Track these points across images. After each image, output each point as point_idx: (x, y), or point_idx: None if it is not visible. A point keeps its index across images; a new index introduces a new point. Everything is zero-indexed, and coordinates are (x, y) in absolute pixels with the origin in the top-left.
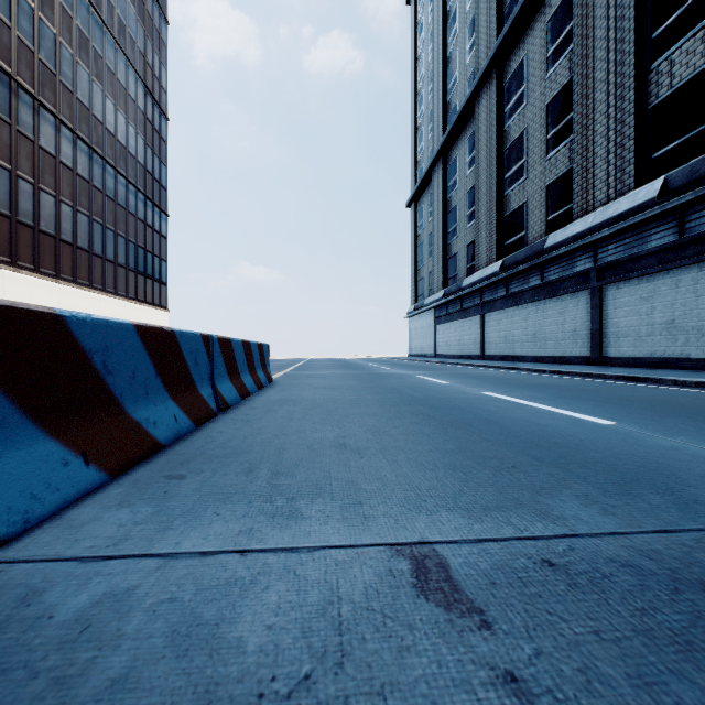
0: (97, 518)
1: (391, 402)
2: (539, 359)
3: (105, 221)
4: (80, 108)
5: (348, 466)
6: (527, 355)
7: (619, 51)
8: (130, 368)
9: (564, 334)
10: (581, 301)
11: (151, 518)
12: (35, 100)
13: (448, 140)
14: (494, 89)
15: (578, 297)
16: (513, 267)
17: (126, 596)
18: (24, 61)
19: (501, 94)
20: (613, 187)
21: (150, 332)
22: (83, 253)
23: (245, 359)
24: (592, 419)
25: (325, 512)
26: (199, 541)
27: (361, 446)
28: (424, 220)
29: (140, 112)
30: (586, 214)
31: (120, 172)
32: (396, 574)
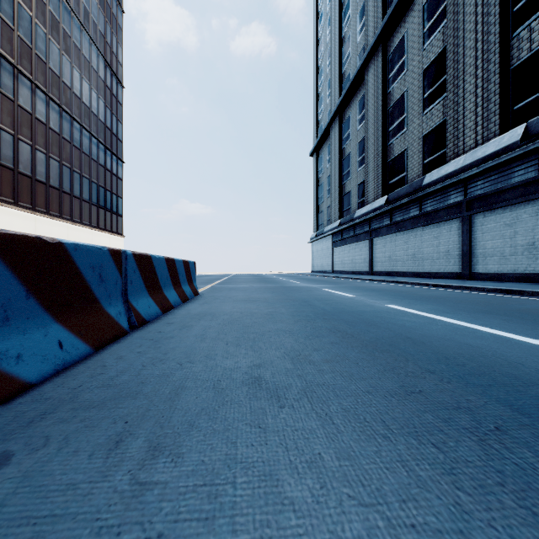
0: None
1: (305, 316)
2: (417, 275)
3: (72, 166)
4: (52, 76)
5: (263, 428)
6: (407, 271)
7: (486, 22)
8: None
9: (439, 254)
10: (453, 227)
11: None
12: (15, 68)
13: (343, 102)
14: (380, 60)
15: (451, 225)
16: (396, 201)
17: None
18: (6, 36)
19: (386, 64)
20: (480, 134)
21: (14, 241)
22: (54, 191)
23: (168, 275)
24: (519, 337)
25: None
26: None
27: (280, 383)
28: (324, 166)
29: (101, 81)
30: (457, 157)
31: (85, 127)
32: None
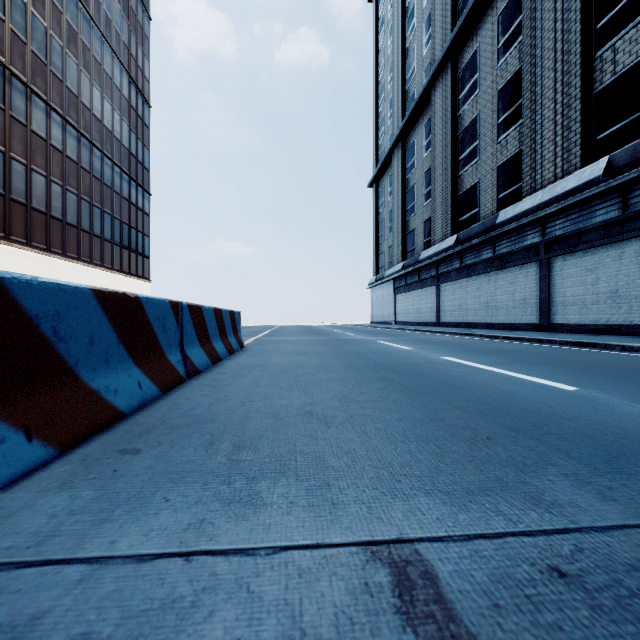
0: (29, 505)
1: (357, 367)
2: (491, 326)
3: (92, 200)
4: (69, 95)
5: (315, 438)
6: (479, 322)
7: (566, 41)
8: (87, 334)
9: (514, 303)
10: (530, 272)
11: (90, 505)
12: (27, 88)
13: (407, 125)
14: (449, 78)
15: (528, 269)
16: (467, 241)
17: (27, 629)
18: (17, 51)
19: (456, 82)
20: (560, 167)
21: (111, 297)
22: (72, 229)
23: (216, 326)
24: (555, 384)
25: (288, 497)
26: (139, 539)
27: (328, 414)
28: (385, 199)
29: (125, 100)
30: (535, 192)
31: (106, 154)
32: (373, 590)
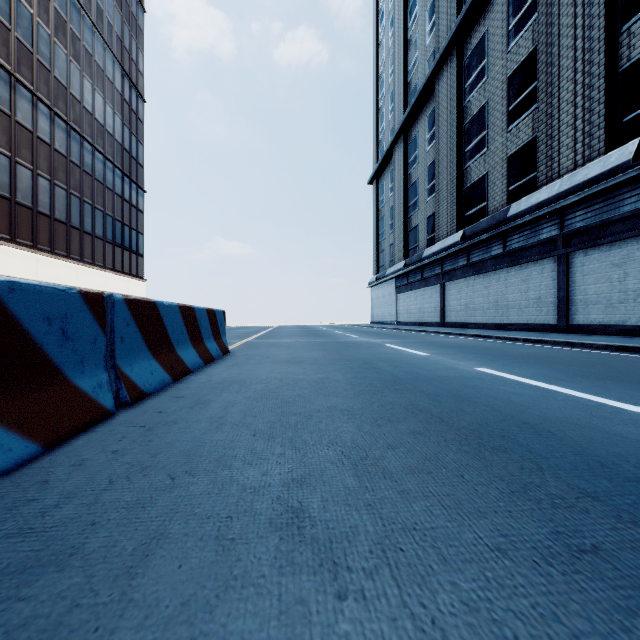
0: None
1: (369, 385)
2: (501, 326)
3: (82, 195)
4: (58, 86)
5: None
6: (488, 322)
7: (588, 15)
8: None
9: (528, 301)
10: (545, 268)
11: None
12: (12, 76)
13: (409, 118)
14: (454, 66)
15: (543, 265)
16: (475, 236)
17: None
18: (0, 38)
19: (462, 70)
20: (580, 153)
21: None
22: (60, 225)
23: (184, 328)
24: None
25: None
26: None
27: (337, 526)
28: (385, 196)
29: (117, 93)
30: (551, 181)
31: (98, 149)
32: None
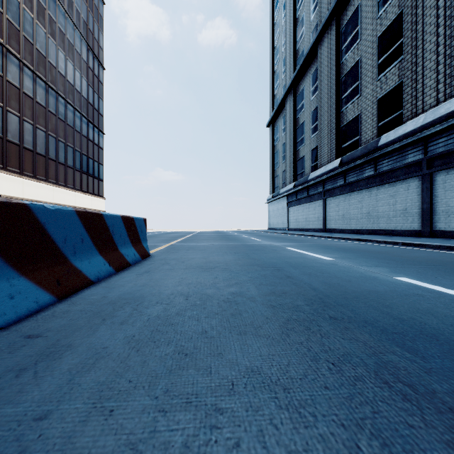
0: None
1: (294, 309)
2: (372, 232)
3: (57, 136)
4: (39, 56)
5: None
6: (361, 228)
7: None
8: None
9: (395, 212)
10: (411, 186)
11: None
12: (4, 47)
13: (298, 76)
14: (333, 33)
15: (409, 183)
16: (351, 162)
17: None
18: None
19: (339, 36)
20: (442, 92)
21: None
22: (41, 157)
23: (86, 235)
24: None
25: None
26: None
27: None
28: (279, 135)
29: (84, 62)
30: (416, 116)
31: (69, 102)
32: None
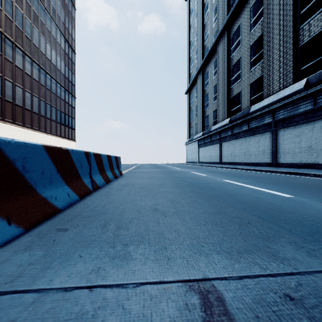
0: (8, 259)
1: (179, 185)
2: (247, 164)
3: (46, 100)
4: (34, 48)
5: (158, 222)
6: (241, 162)
7: (285, 20)
8: (40, 169)
9: (259, 152)
10: (267, 137)
11: (40, 259)
12: (13, 44)
13: (204, 63)
14: (226, 39)
15: (265, 135)
16: (235, 121)
17: None
18: (8, 25)
19: (229, 41)
20: (282, 84)
21: (53, 149)
22: (35, 115)
23: (108, 164)
24: (281, 194)
25: (145, 255)
26: (65, 278)
27: (165, 210)
28: (193, 100)
29: (62, 50)
30: (269, 96)
31: (53, 77)
32: (190, 308)
